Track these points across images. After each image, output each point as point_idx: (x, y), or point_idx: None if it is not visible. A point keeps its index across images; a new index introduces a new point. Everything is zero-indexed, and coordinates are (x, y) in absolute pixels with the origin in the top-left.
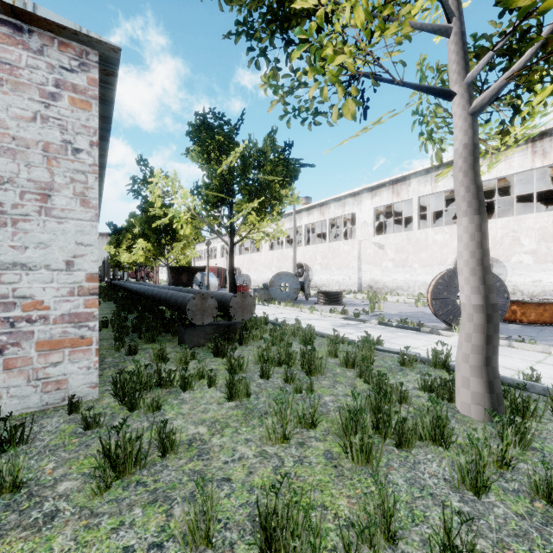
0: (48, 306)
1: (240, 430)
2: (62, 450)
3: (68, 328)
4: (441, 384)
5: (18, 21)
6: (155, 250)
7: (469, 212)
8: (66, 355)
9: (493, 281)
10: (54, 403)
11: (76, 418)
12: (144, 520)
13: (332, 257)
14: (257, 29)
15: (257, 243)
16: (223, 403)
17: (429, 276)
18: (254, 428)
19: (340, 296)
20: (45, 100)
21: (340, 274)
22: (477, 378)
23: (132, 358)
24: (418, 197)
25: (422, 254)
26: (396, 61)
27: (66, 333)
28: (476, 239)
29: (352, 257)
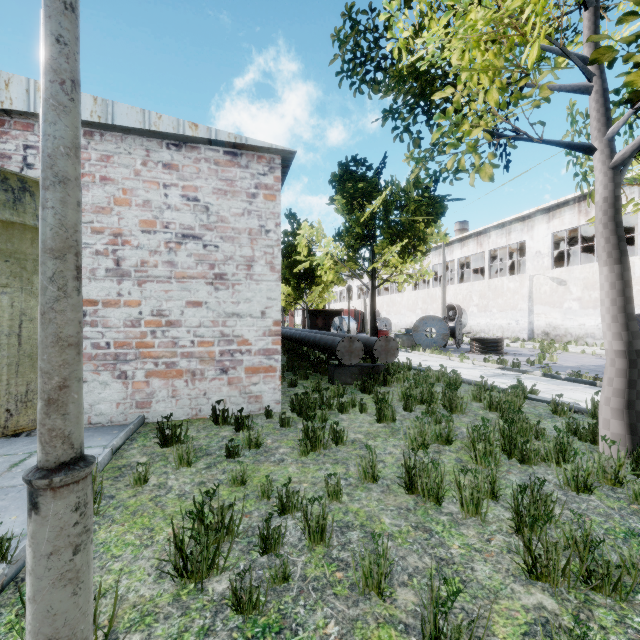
0: (251, 343)
1: (389, 440)
2: (272, 435)
3: (262, 359)
4: (584, 427)
5: (235, 149)
6: (296, 294)
7: (608, 262)
8: (261, 378)
9: None
10: (255, 411)
11: (272, 421)
12: (333, 469)
13: (492, 296)
14: (401, 112)
15: (400, 286)
16: (373, 423)
17: None
18: (399, 440)
19: (499, 344)
20: (249, 199)
21: (504, 317)
22: (618, 420)
23: (294, 389)
24: None
25: None
26: (534, 123)
27: (261, 363)
28: (617, 288)
29: (519, 296)
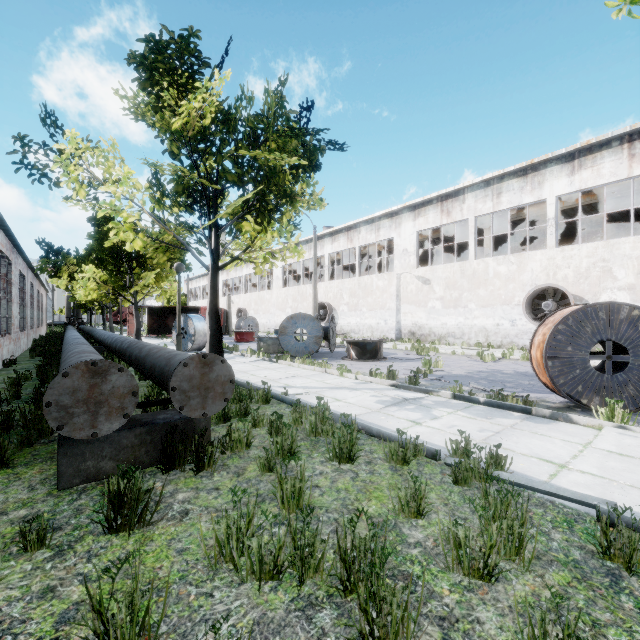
0: None
1: None
2: None
3: None
4: None
5: None
6: (114, 281)
7: None
8: None
9: None
10: None
11: None
12: None
13: (362, 295)
14: None
15: (258, 267)
16: None
17: (490, 319)
18: None
19: (378, 348)
20: None
21: (374, 317)
22: None
23: None
24: (475, 217)
25: (481, 291)
26: None
27: None
28: None
29: (388, 294)
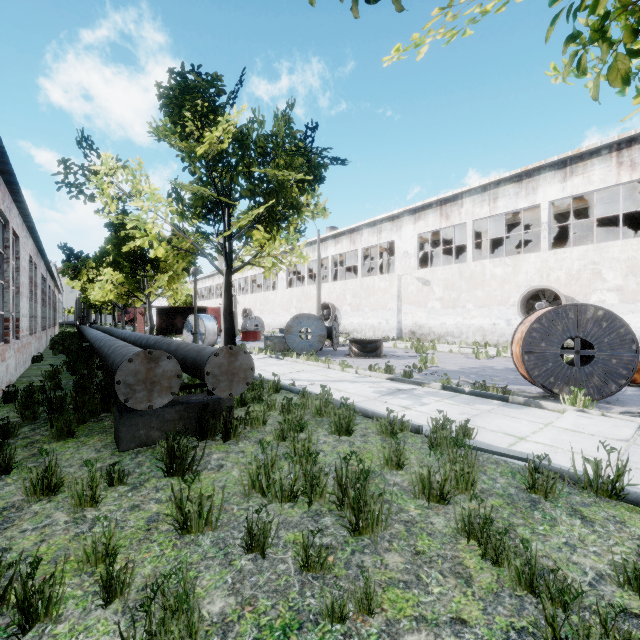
0: None
1: None
2: None
3: None
4: None
5: None
6: (130, 283)
7: None
8: None
9: (615, 326)
10: None
11: None
12: None
13: (365, 295)
14: None
15: (267, 272)
16: None
17: (487, 319)
18: None
19: (378, 346)
20: None
21: (375, 317)
22: None
23: None
24: (473, 221)
25: (478, 292)
26: None
27: None
28: None
29: (389, 295)
